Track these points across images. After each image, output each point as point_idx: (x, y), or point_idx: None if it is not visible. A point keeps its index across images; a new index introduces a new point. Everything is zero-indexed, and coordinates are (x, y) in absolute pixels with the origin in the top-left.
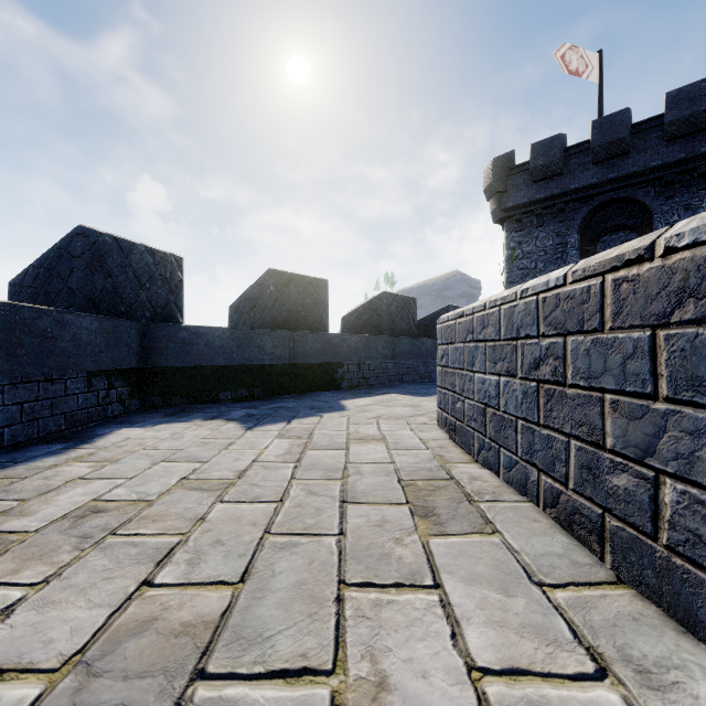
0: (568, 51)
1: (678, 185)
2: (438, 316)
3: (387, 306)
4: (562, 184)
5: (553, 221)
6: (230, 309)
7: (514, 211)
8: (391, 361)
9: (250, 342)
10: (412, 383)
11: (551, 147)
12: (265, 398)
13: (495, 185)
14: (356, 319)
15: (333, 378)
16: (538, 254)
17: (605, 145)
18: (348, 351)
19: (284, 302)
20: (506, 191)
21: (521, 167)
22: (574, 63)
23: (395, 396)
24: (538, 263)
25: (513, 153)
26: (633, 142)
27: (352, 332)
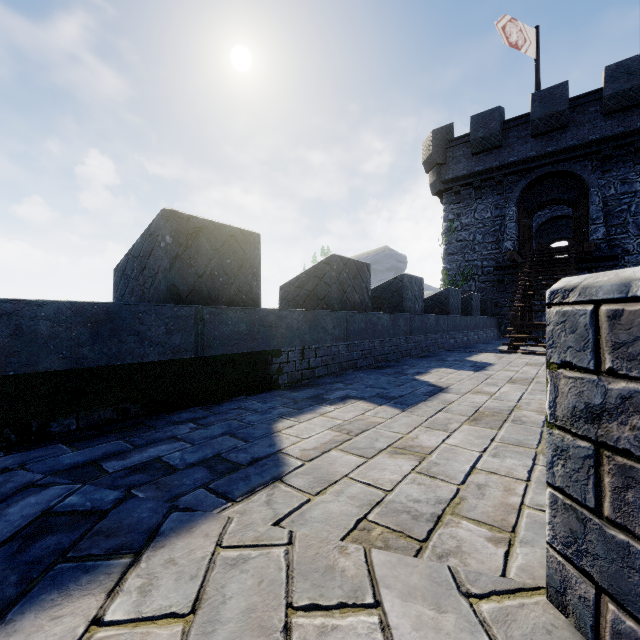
0: (509, 23)
1: (615, 160)
2: (391, 286)
3: (337, 272)
4: (500, 157)
5: (491, 193)
6: (114, 272)
7: (453, 183)
8: (343, 343)
9: (120, 326)
10: (368, 369)
11: (490, 119)
12: (149, 418)
13: (435, 157)
14: (298, 288)
15: (266, 373)
16: (477, 226)
17: (544, 117)
18: (287, 333)
19: (189, 262)
20: (446, 163)
21: (460, 139)
22: (514, 36)
23: (359, 405)
24: (477, 235)
25: (452, 126)
26: (572, 116)
27: (292, 305)
